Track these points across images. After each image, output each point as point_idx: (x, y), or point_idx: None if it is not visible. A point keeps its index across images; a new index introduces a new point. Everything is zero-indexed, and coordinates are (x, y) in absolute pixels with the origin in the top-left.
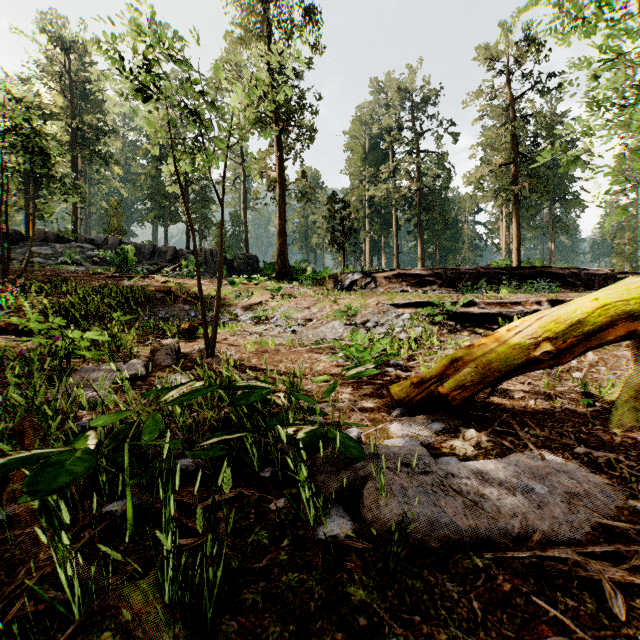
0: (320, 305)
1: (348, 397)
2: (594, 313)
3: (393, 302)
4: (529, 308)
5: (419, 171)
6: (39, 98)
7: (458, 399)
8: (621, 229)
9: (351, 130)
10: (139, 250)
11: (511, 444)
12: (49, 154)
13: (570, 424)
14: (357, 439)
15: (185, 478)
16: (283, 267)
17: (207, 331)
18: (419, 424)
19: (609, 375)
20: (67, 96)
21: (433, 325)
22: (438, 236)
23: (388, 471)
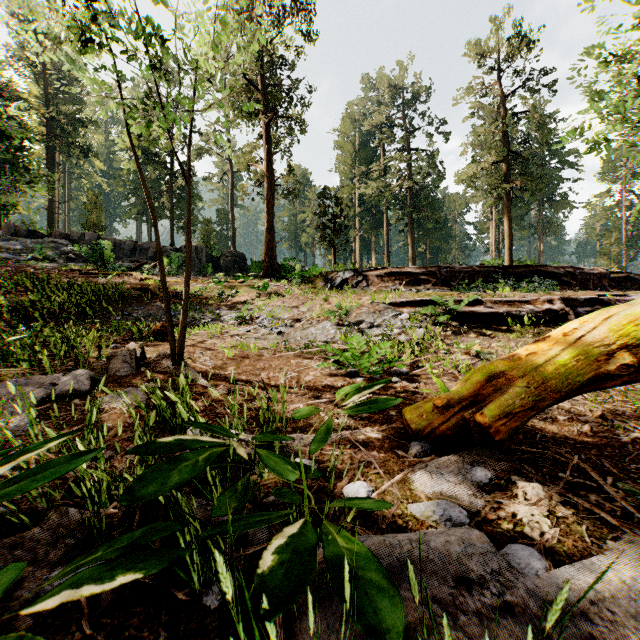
0: (310, 304)
1: (347, 422)
2: None
3: (389, 300)
4: (540, 307)
5: (410, 169)
6: (12, 85)
7: (503, 431)
8: (607, 230)
9: (341, 127)
10: (119, 246)
11: (601, 510)
12: (10, 137)
13: None
14: None
15: (58, 616)
16: (271, 265)
17: (173, 334)
18: (454, 472)
19: None
20: (43, 84)
21: (435, 326)
22: (428, 235)
23: (441, 613)
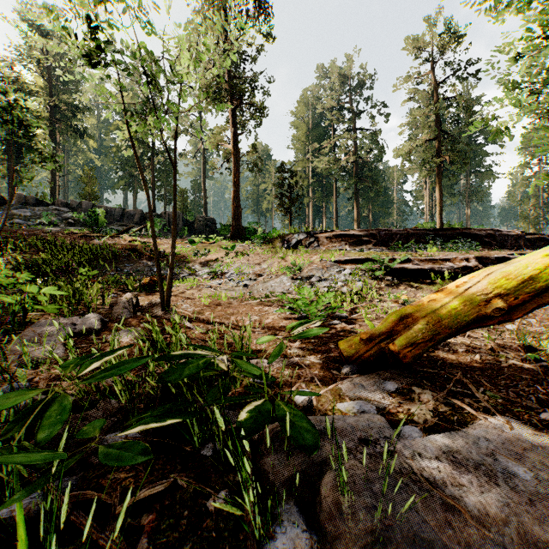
0: (269, 261)
1: (297, 352)
2: (546, 269)
3: (335, 259)
4: (458, 264)
5: (355, 146)
6: (21, 78)
7: (409, 356)
8: (526, 197)
9: (296, 110)
10: (110, 213)
11: (470, 408)
12: (25, 125)
13: (524, 382)
14: (308, 403)
15: None
16: (237, 228)
17: (162, 286)
18: (371, 384)
19: (540, 327)
20: (47, 77)
21: (372, 280)
22: (371, 202)
23: (347, 453)
